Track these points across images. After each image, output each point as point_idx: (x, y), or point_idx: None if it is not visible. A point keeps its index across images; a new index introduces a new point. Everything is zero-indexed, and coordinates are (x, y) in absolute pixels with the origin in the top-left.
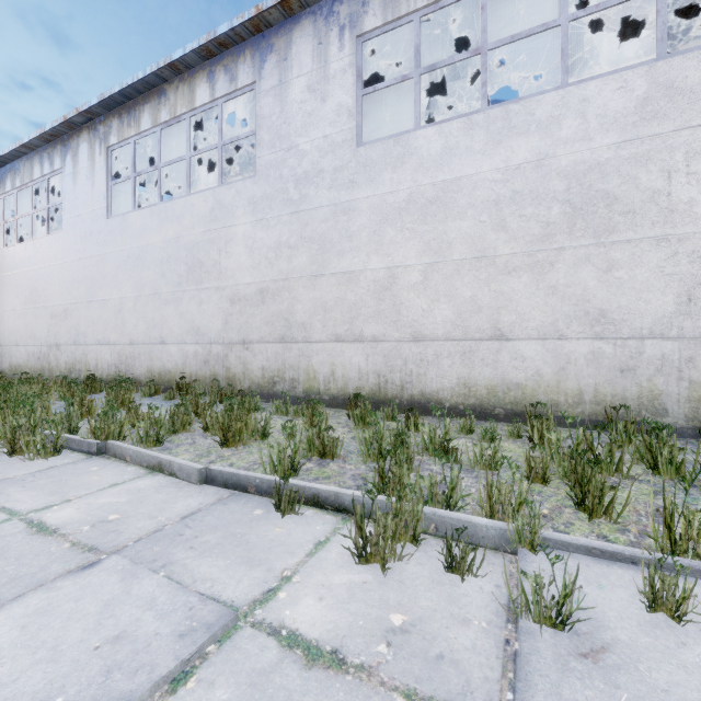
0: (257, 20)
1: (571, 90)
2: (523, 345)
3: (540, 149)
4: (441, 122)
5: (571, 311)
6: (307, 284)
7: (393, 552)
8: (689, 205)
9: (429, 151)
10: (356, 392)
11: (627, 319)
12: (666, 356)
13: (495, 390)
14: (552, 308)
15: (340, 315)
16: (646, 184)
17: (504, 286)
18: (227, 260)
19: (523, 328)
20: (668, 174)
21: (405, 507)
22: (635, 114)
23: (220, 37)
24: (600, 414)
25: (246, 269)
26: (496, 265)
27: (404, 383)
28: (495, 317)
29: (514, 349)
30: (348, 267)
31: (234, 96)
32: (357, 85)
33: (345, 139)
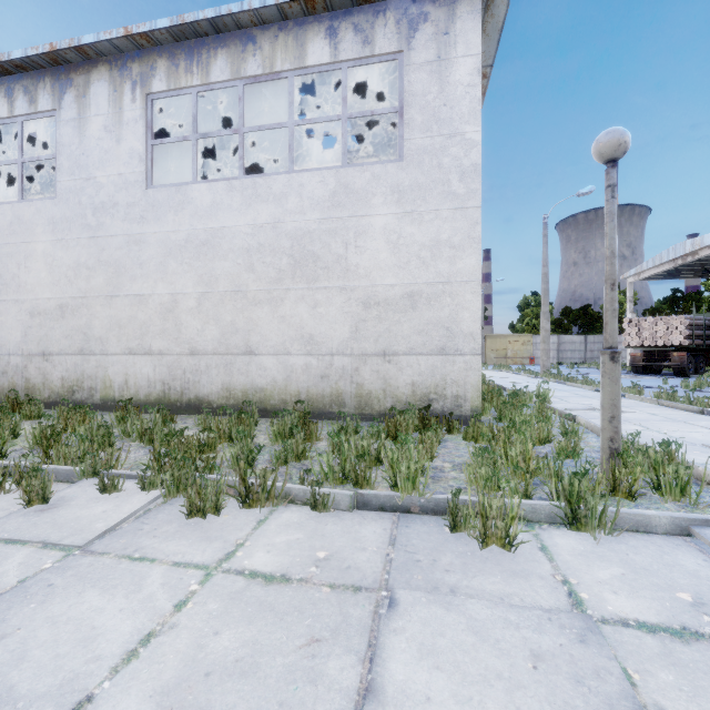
0: (54, 55)
1: (294, 176)
2: (265, 359)
3: (275, 215)
4: (212, 180)
5: (294, 335)
6: (104, 302)
7: (4, 488)
8: (356, 267)
9: (202, 203)
10: (146, 398)
11: (325, 341)
12: (345, 367)
13: (247, 393)
14: (283, 332)
15: (132, 332)
16: (335, 250)
17: (253, 314)
18: (26, 274)
19: (265, 346)
20: (346, 245)
21: (31, 465)
22: (329, 201)
23: (15, 61)
24: (310, 408)
25: (47, 285)
26: (248, 298)
27: (184, 389)
28: (247, 337)
29: (259, 362)
30: (140, 291)
31: (35, 118)
32: (148, 136)
33: (137, 180)
